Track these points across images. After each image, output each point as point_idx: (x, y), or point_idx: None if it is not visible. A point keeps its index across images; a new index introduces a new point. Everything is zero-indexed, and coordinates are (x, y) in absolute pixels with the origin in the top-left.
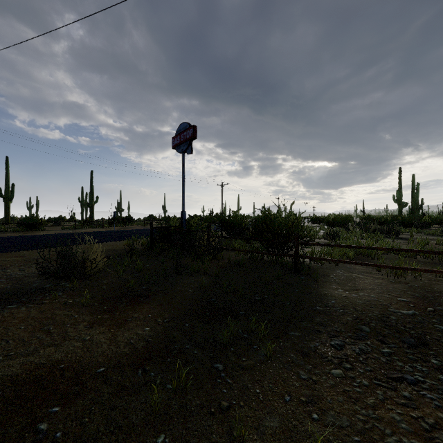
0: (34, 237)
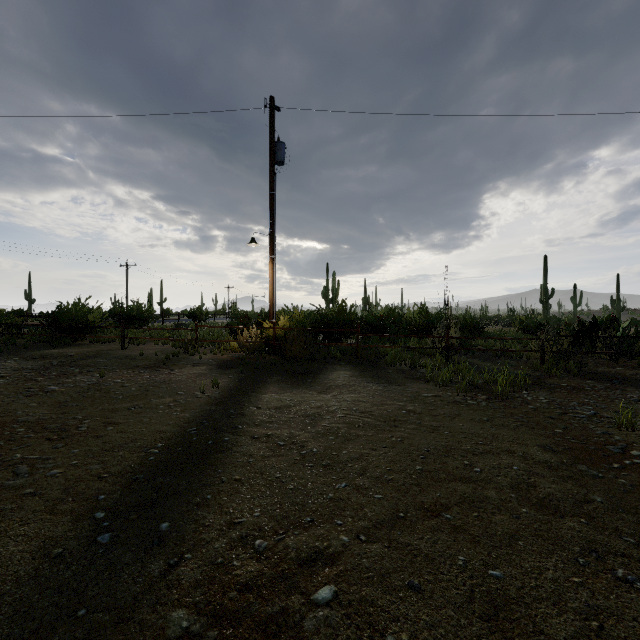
0: None
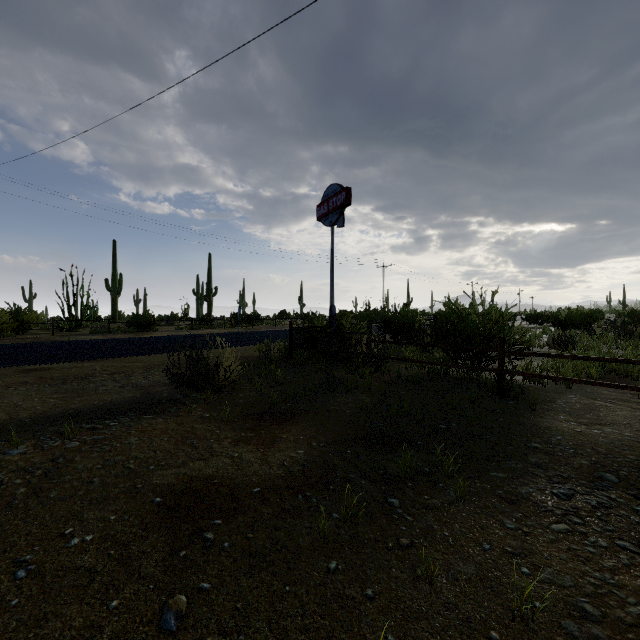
0: (149, 339)
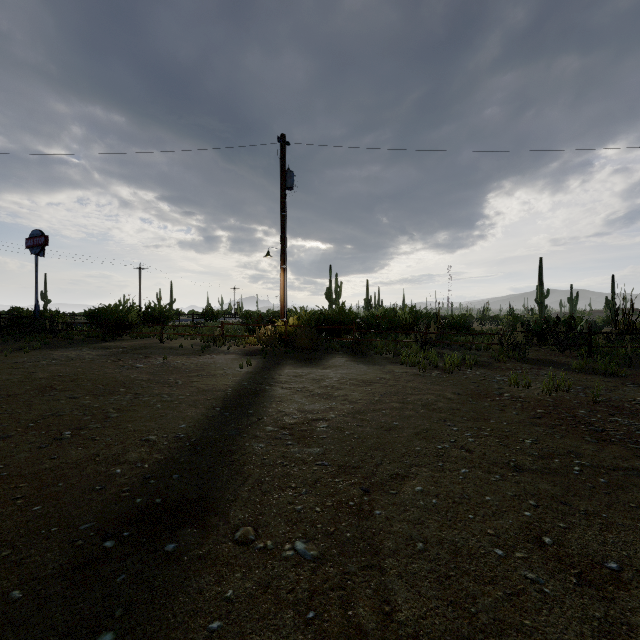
0: None
